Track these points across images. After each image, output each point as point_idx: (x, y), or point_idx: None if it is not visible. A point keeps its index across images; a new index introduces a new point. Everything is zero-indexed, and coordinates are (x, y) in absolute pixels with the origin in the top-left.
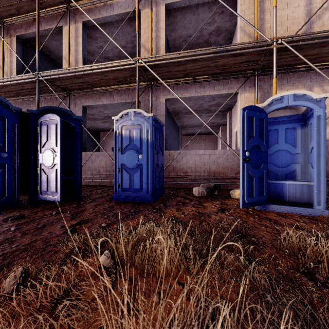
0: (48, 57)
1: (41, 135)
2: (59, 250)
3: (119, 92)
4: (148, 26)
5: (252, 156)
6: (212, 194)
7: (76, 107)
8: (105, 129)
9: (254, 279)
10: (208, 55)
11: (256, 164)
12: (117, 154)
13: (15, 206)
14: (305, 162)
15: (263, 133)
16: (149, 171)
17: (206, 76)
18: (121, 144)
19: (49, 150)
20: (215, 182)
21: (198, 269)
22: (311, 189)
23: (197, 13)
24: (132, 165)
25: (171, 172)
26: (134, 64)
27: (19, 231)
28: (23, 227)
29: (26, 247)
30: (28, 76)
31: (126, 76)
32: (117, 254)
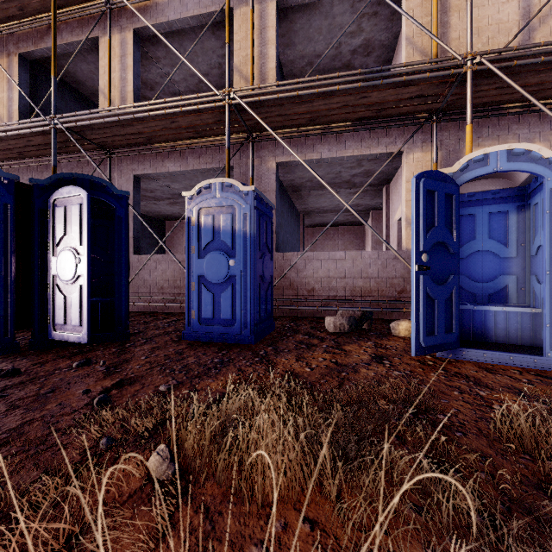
0: (75, 92)
1: (54, 224)
2: (73, 442)
3: (196, 151)
4: (246, 37)
5: (432, 261)
6: (358, 329)
7: (122, 177)
8: (174, 216)
9: (456, 512)
10: (352, 84)
11: (439, 277)
12: (191, 258)
13: (7, 352)
14: (524, 273)
15: (453, 220)
16: (248, 289)
17: (347, 123)
18: (197, 240)
19: (67, 252)
20: (363, 308)
21: (340, 484)
22: (538, 321)
23: (331, 15)
24: (218, 278)
25: (286, 290)
26: (222, 100)
27: (4, 400)
28: (14, 394)
29: (11, 435)
30: (36, 123)
31: (208, 123)
32: (183, 452)
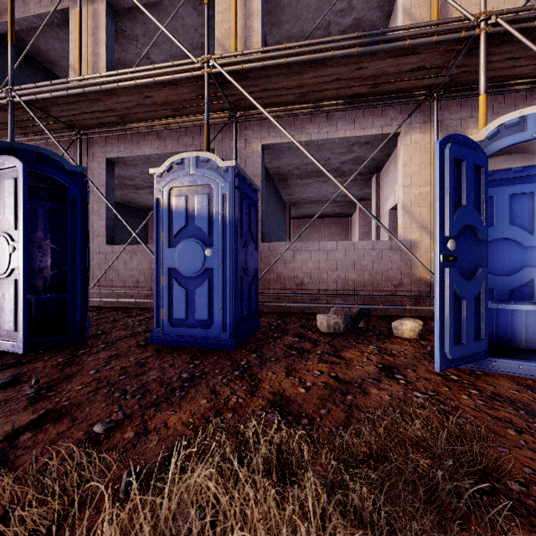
0: (48, 73)
1: None
2: None
3: (174, 132)
4: (229, 9)
5: (459, 249)
6: (354, 327)
7: (94, 161)
8: None
9: None
10: (349, 49)
11: (467, 269)
12: (160, 247)
13: None
14: None
15: (481, 199)
16: (228, 284)
17: (339, 101)
18: (168, 226)
19: None
20: (361, 305)
21: None
22: None
23: None
24: (192, 271)
25: (273, 283)
26: (200, 69)
27: None
28: None
29: None
30: None
31: (186, 99)
32: None
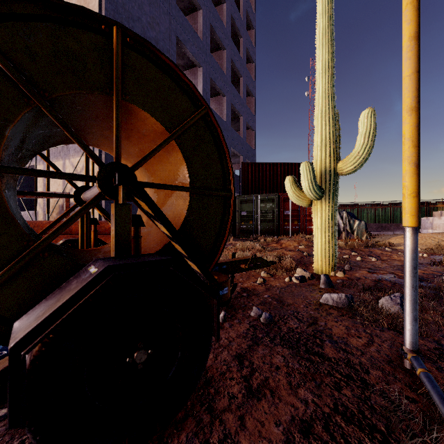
0: None
1: None
2: None
3: None
4: None
5: None
6: None
7: None
8: None
9: None
10: None
11: None
12: None
13: None
14: None
15: None
16: None
17: None
18: None
19: None
20: None
21: None
22: None
23: None
24: None
25: None
26: None
27: None
28: None
29: None
30: None
31: None
32: None
